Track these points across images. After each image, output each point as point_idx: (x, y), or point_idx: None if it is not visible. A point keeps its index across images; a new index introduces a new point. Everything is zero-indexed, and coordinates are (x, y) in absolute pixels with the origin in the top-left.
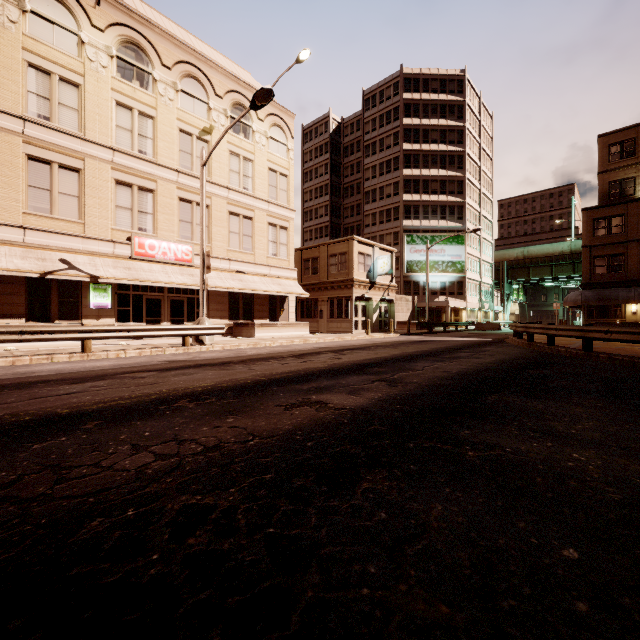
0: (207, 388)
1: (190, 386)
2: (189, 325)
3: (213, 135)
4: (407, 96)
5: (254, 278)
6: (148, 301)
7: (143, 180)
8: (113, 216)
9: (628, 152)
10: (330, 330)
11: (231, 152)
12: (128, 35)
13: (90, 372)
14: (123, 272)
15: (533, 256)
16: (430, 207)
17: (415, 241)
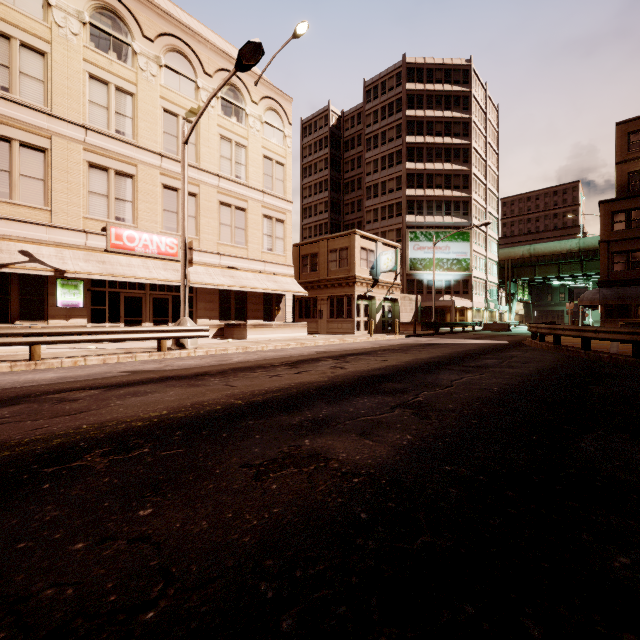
0: (150, 422)
1: (128, 418)
2: (166, 326)
3: (202, 117)
4: (410, 86)
5: (247, 274)
6: (127, 299)
7: (121, 164)
8: (86, 203)
9: None
10: (330, 331)
11: (222, 136)
12: (103, 0)
13: (12, 390)
14: (96, 266)
15: (540, 254)
16: (434, 202)
17: (419, 238)
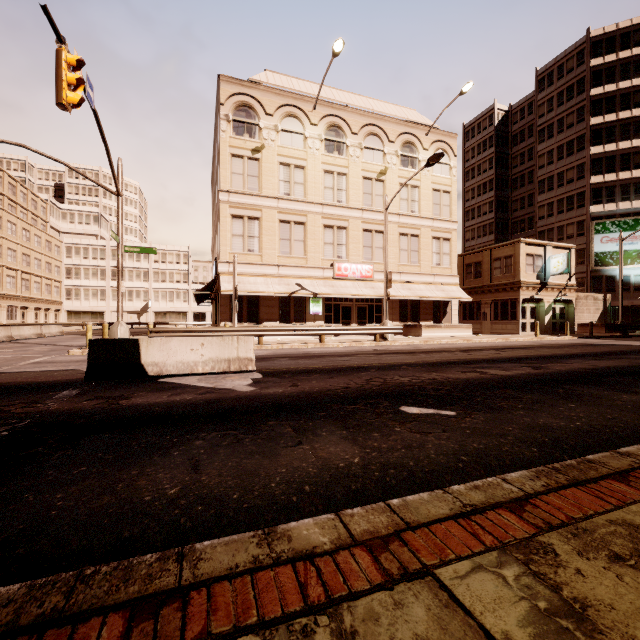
0: (412, 363)
1: (401, 361)
2: (378, 326)
3: (387, 174)
4: (596, 62)
5: (420, 286)
6: (343, 308)
7: (340, 221)
8: (322, 250)
9: None
10: (494, 331)
11: (401, 184)
12: (331, 121)
13: (338, 353)
14: (330, 289)
15: None
16: (632, 185)
17: (608, 229)
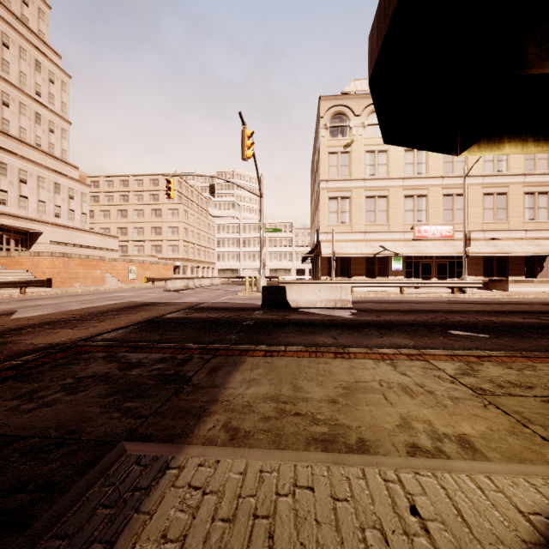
0: (479, 310)
1: (469, 309)
2: (456, 281)
3: None
4: None
5: (508, 242)
6: (422, 265)
7: (420, 190)
8: (403, 217)
9: None
10: None
11: None
12: None
13: (415, 301)
14: (410, 249)
15: None
16: None
17: None
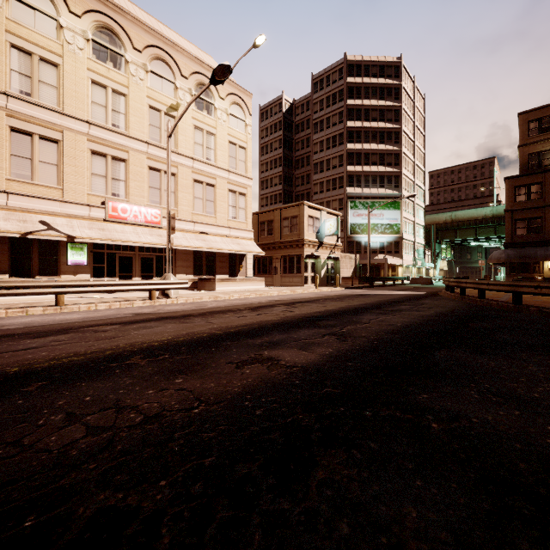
0: (163, 343)
1: (147, 340)
2: (155, 280)
3: (179, 111)
4: (350, 80)
5: (216, 238)
6: (121, 259)
7: (116, 151)
8: (89, 183)
9: (545, 128)
10: (283, 284)
11: (195, 127)
12: (102, 21)
13: (57, 325)
14: (97, 233)
15: (460, 219)
16: (370, 177)
17: (357, 206)
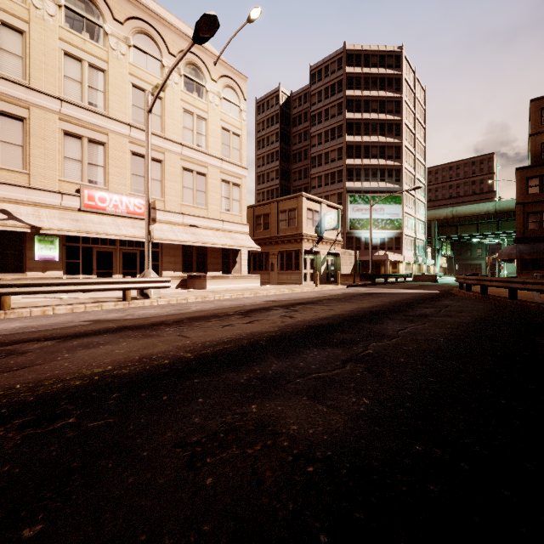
0: (90, 380)
1: (69, 375)
2: (130, 278)
3: (166, 92)
4: (350, 70)
5: (207, 232)
6: (99, 253)
7: (93, 132)
8: (61, 167)
9: None
10: (280, 282)
11: (185, 110)
12: None
13: None
14: (69, 224)
15: (461, 215)
16: (370, 170)
17: (357, 201)
